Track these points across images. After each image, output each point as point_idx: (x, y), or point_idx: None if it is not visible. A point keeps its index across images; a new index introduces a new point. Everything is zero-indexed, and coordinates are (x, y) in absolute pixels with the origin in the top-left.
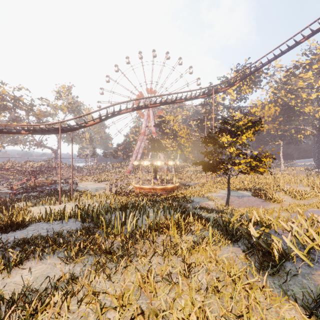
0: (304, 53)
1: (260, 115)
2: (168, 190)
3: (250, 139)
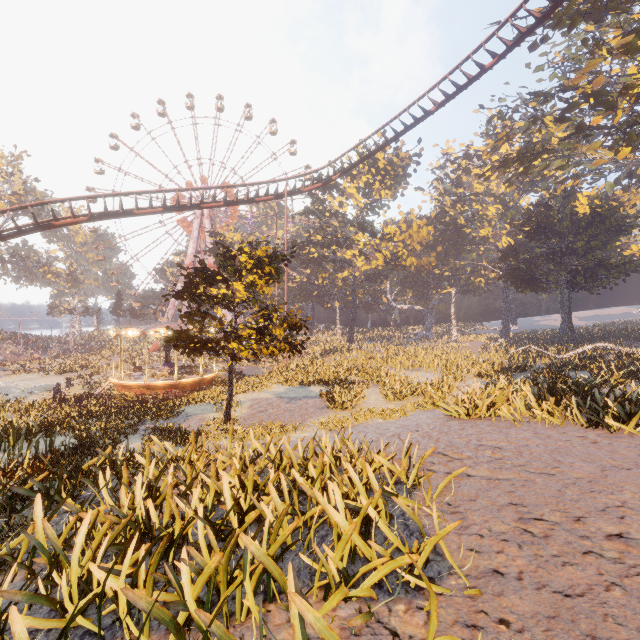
0: (485, 133)
1: (405, 240)
2: (186, 389)
3: (261, 291)
